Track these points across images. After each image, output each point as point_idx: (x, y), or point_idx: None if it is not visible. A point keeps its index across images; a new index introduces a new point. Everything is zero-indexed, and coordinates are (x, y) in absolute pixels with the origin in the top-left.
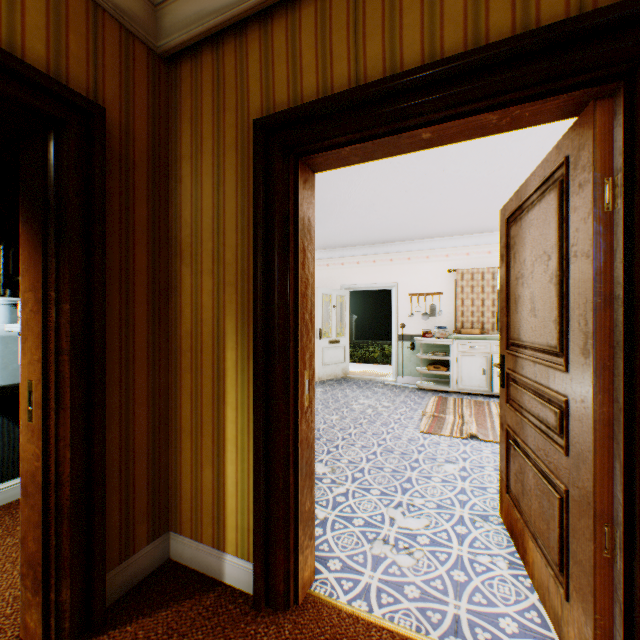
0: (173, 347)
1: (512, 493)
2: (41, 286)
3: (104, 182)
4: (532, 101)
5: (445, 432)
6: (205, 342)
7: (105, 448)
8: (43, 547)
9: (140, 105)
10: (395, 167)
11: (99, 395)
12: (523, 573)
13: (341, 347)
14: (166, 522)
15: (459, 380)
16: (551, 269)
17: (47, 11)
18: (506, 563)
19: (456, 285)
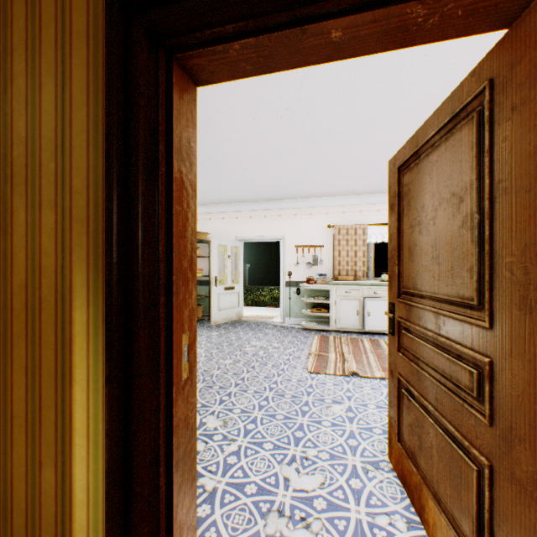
0: (1, 305)
1: (406, 444)
2: None
3: None
4: None
5: (330, 371)
6: (45, 298)
7: None
8: None
9: None
10: (286, 123)
11: None
12: (423, 534)
13: (235, 293)
14: None
15: (337, 320)
16: (465, 212)
17: None
18: (405, 522)
19: (334, 238)
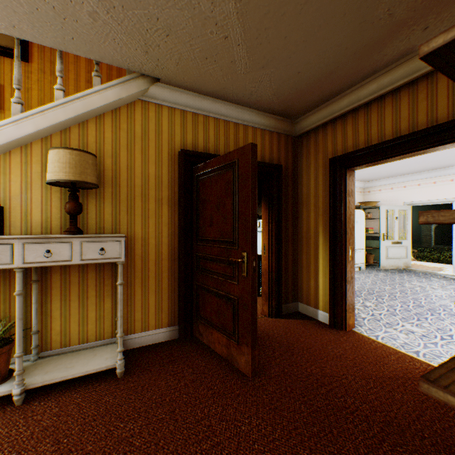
0: (299, 237)
1: None
2: (267, 218)
3: (281, 187)
4: (436, 146)
5: None
6: (311, 235)
7: (282, 265)
8: (268, 288)
9: (289, 157)
10: None
11: (280, 249)
12: None
13: (402, 247)
14: (297, 298)
15: None
16: None
17: (269, 144)
18: None
19: None
